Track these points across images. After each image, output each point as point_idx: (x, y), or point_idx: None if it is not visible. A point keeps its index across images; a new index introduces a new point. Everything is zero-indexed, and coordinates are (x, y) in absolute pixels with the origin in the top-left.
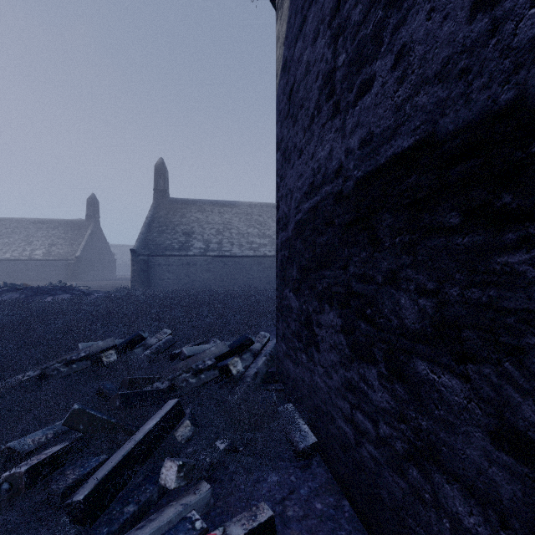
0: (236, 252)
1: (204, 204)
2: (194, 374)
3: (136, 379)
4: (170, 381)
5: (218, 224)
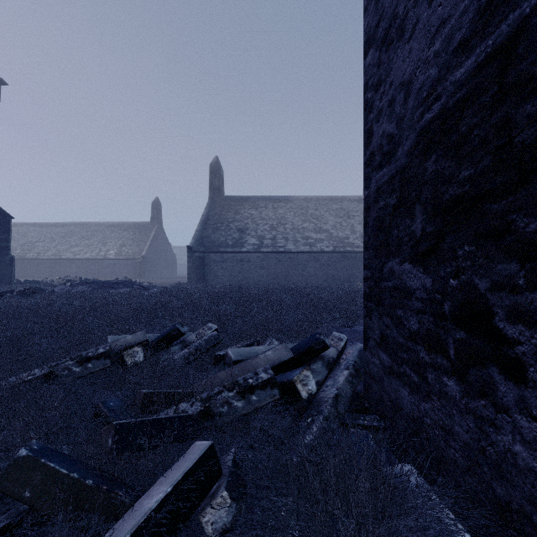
0: (291, 248)
1: (258, 200)
2: (240, 394)
3: (155, 394)
4: (204, 403)
5: (272, 219)
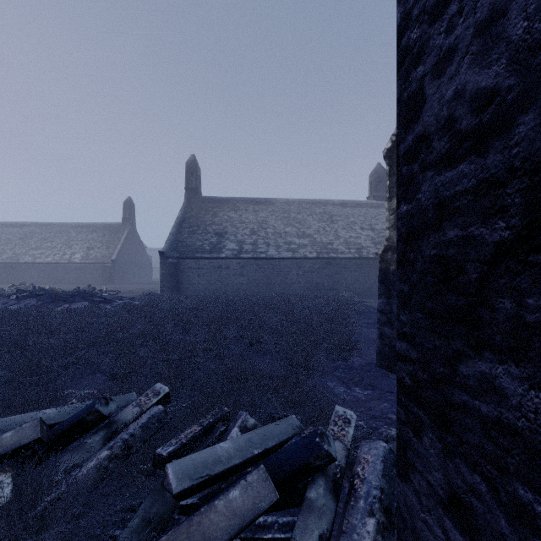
0: (273, 254)
1: (237, 202)
2: None
3: None
4: None
5: (253, 223)
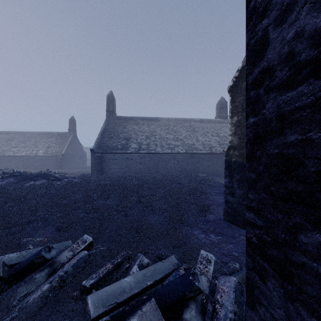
0: (159, 151)
1: (138, 119)
2: None
3: None
4: None
5: (147, 132)
